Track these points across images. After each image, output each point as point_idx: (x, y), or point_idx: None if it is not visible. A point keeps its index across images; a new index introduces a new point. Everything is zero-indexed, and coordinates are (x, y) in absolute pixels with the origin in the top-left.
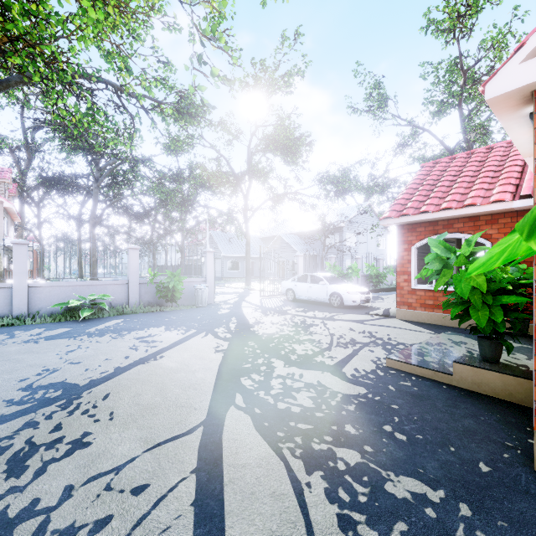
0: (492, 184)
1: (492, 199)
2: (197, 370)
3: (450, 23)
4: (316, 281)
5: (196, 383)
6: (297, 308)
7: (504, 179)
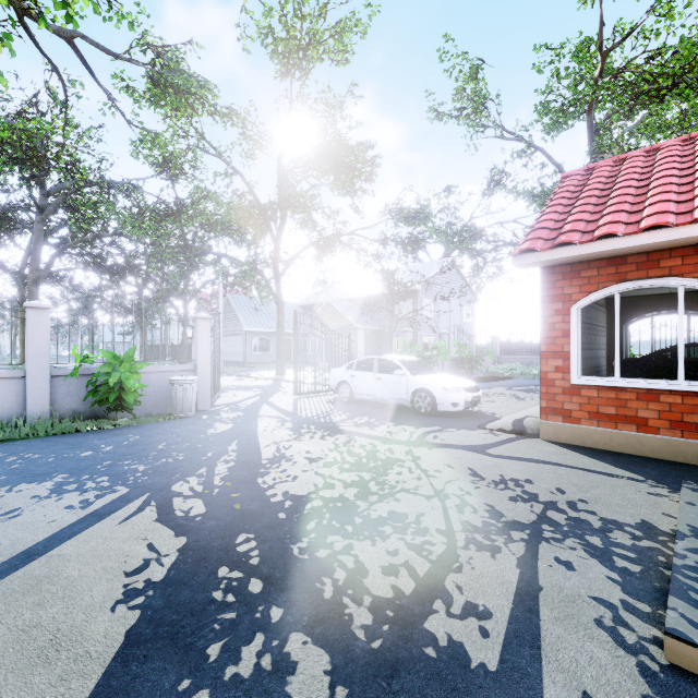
0: None
1: None
2: None
3: None
4: (388, 369)
5: None
6: (357, 418)
7: None
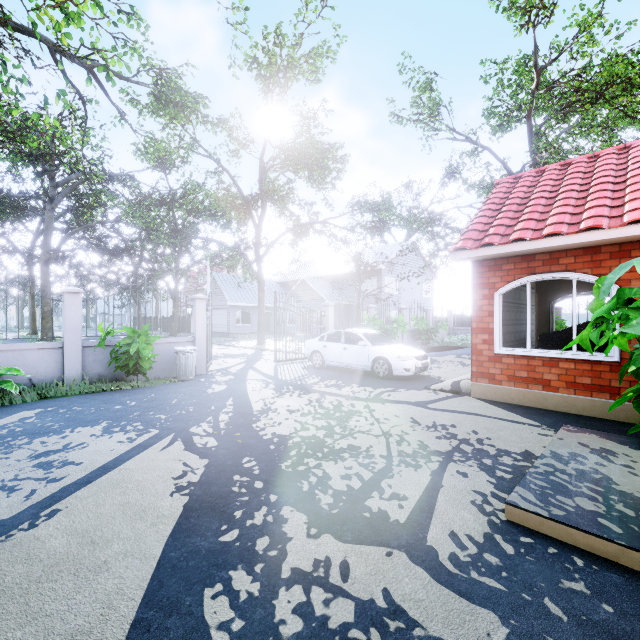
0: (616, 200)
1: (627, 219)
2: (109, 563)
3: None
4: (353, 341)
5: (81, 629)
6: (327, 380)
7: (637, 192)
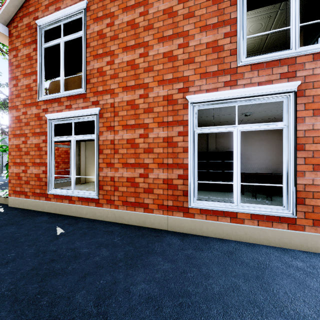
0: None
1: None
2: None
3: None
4: None
5: None
6: None
7: None
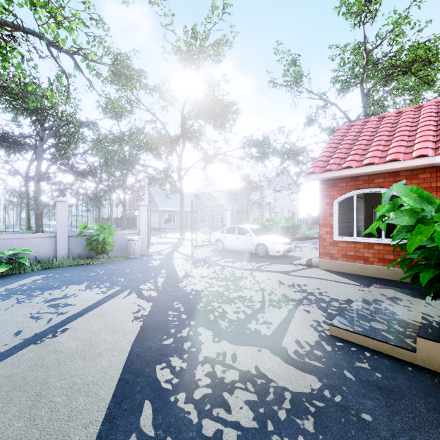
0: (410, 142)
1: (415, 154)
2: (101, 353)
3: (360, 5)
4: (243, 233)
5: (92, 382)
6: (226, 258)
7: (422, 137)
